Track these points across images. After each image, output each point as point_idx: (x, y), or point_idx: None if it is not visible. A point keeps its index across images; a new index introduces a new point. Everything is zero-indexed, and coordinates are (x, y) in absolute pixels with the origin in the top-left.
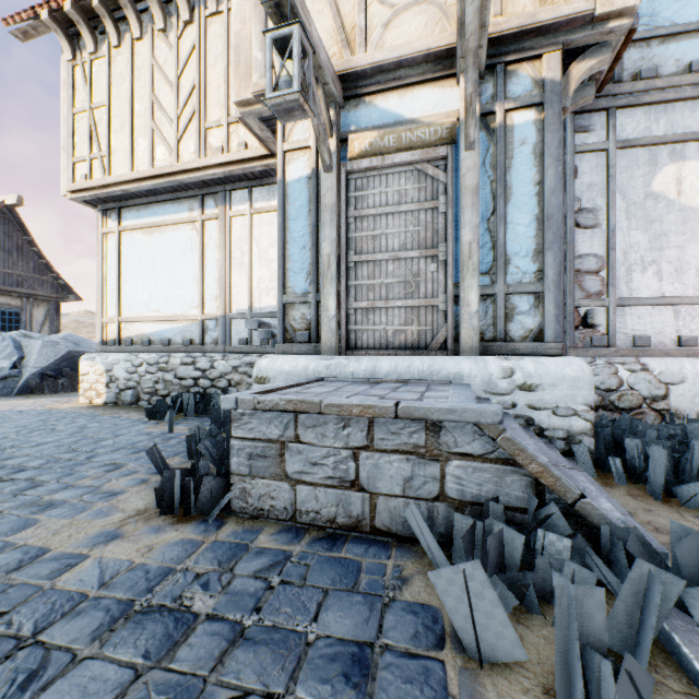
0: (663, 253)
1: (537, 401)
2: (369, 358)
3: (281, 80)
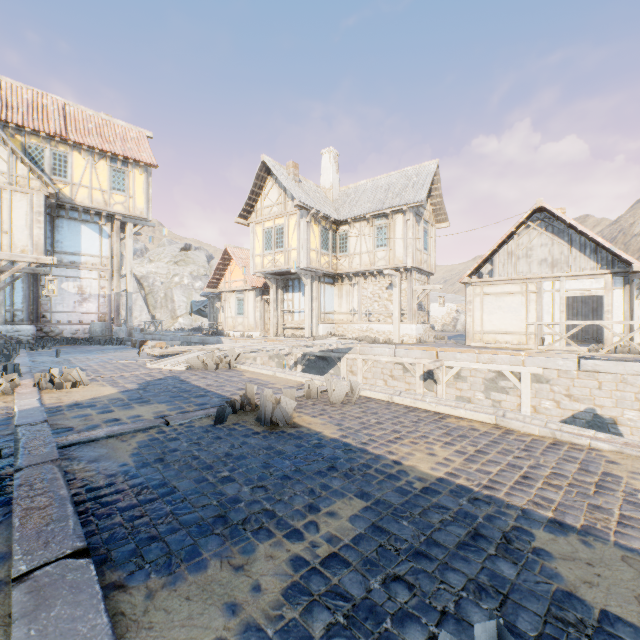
0: (65, 302)
1: (21, 334)
2: None
3: None
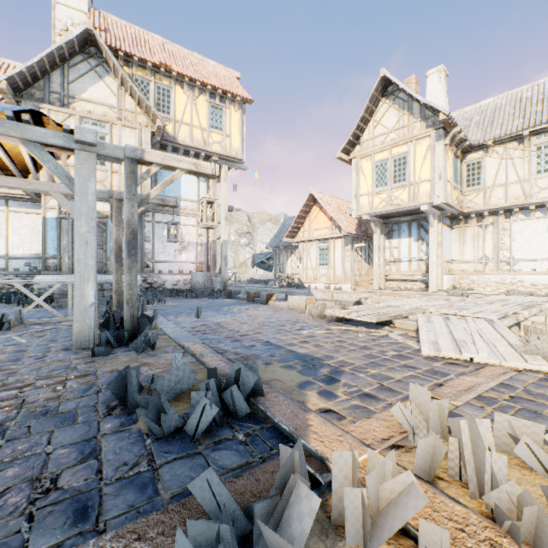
0: (166, 250)
1: None
2: None
3: (63, 212)
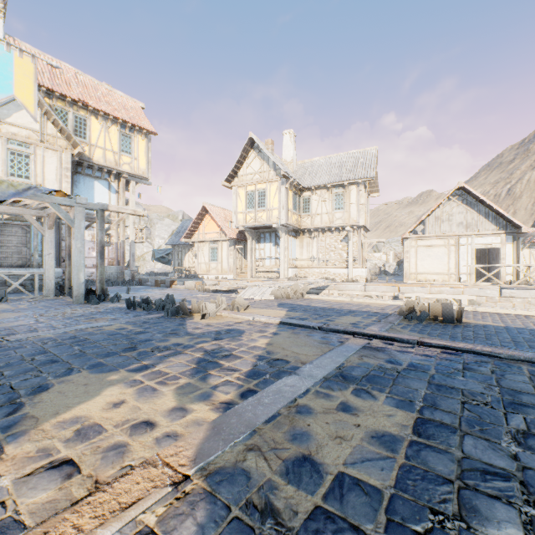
0: None
1: None
2: (8, 269)
3: None
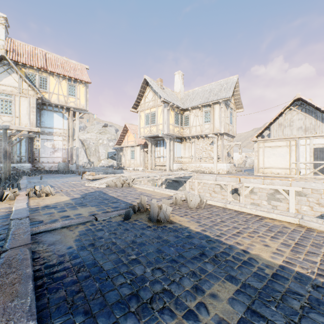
0: (46, 152)
1: (24, 168)
2: None
3: None
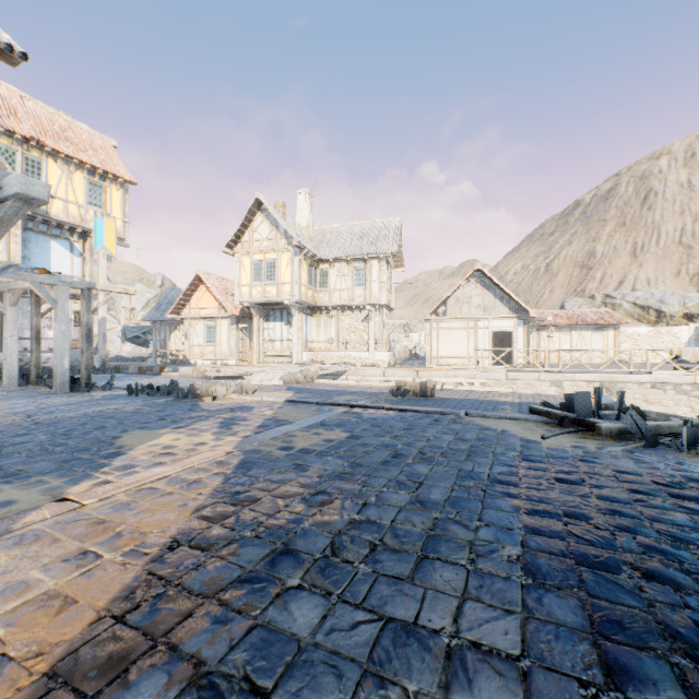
0: None
1: None
2: None
3: None
